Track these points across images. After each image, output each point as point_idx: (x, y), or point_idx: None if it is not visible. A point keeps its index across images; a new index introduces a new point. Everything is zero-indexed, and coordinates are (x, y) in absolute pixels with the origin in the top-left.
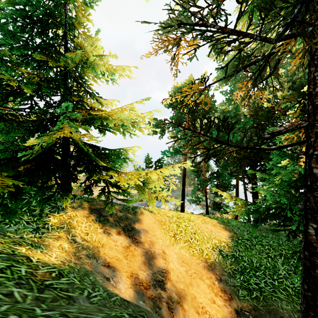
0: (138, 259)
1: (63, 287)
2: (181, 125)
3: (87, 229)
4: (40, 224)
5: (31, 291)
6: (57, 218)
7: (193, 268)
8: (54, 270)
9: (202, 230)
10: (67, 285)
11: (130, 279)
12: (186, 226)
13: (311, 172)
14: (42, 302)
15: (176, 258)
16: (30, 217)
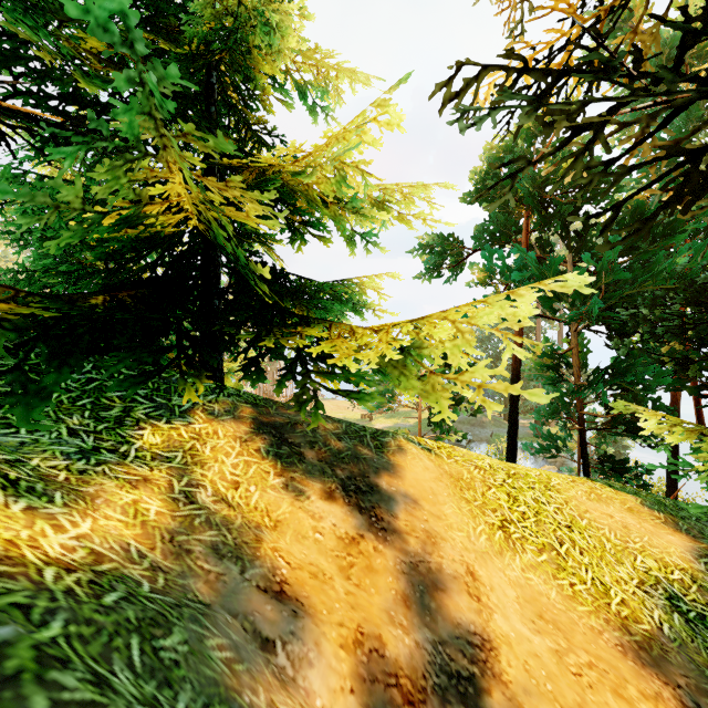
0: (385, 584)
1: None
2: (507, 243)
3: (237, 472)
4: (109, 441)
5: None
6: (161, 435)
7: (580, 646)
8: None
9: (593, 520)
10: None
11: (352, 657)
12: (537, 503)
13: None
14: None
15: (515, 600)
16: (88, 421)
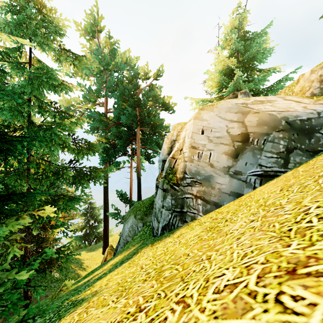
0: None
1: None
2: None
3: None
4: None
5: None
6: None
7: None
8: None
9: None
10: None
11: None
12: None
13: (26, 260)
14: None
15: None
16: None
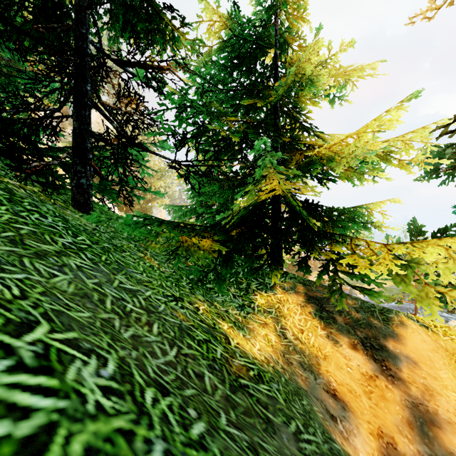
0: (394, 410)
1: (261, 399)
2: None
3: (301, 324)
4: (246, 301)
5: (222, 383)
6: (264, 299)
7: None
8: (253, 366)
9: None
10: (266, 398)
11: (376, 441)
12: None
13: None
14: (232, 408)
15: None
16: (237, 290)
